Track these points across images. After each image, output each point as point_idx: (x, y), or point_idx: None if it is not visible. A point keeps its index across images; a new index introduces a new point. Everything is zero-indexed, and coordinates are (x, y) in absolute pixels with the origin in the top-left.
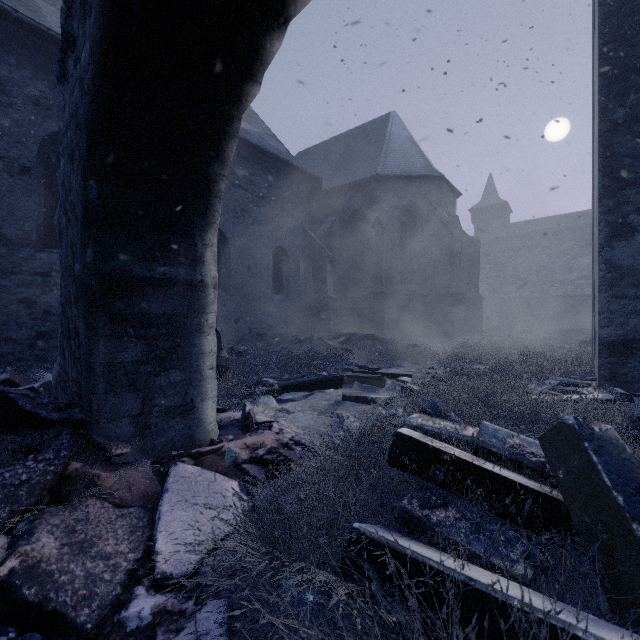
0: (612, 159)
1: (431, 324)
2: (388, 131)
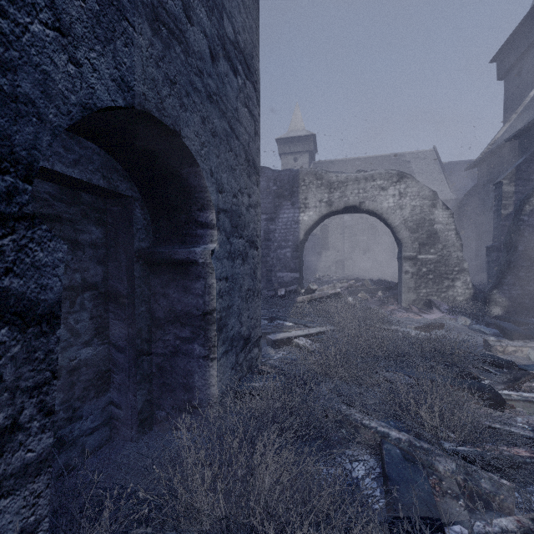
0: None
1: None
2: None
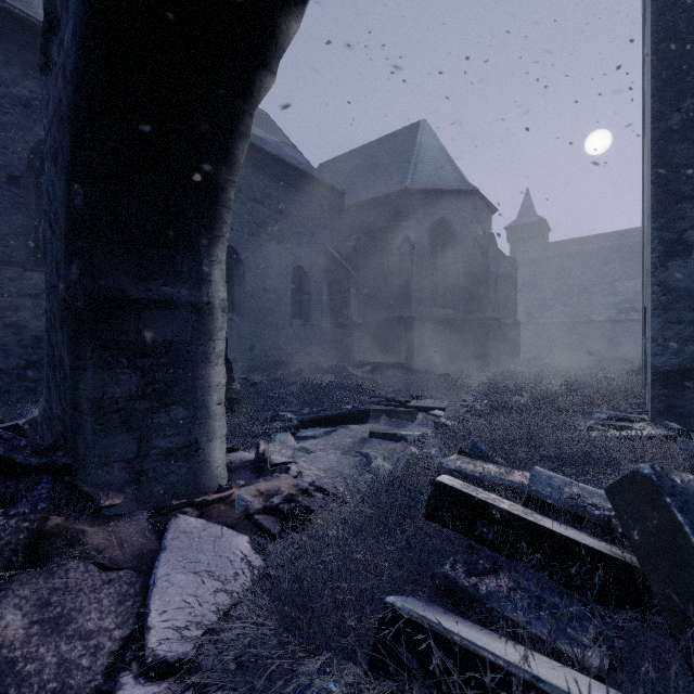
0: (666, 170)
1: (465, 352)
2: (418, 141)
